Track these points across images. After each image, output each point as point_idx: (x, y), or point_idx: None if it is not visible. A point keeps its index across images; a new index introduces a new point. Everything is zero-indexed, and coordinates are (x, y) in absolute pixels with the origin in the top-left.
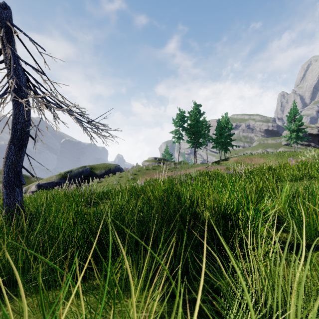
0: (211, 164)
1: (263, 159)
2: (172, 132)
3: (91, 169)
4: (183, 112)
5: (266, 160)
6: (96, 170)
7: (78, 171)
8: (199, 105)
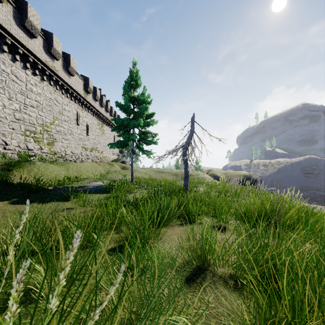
0: None
1: None
2: None
3: None
4: None
5: None
6: None
7: None
8: None
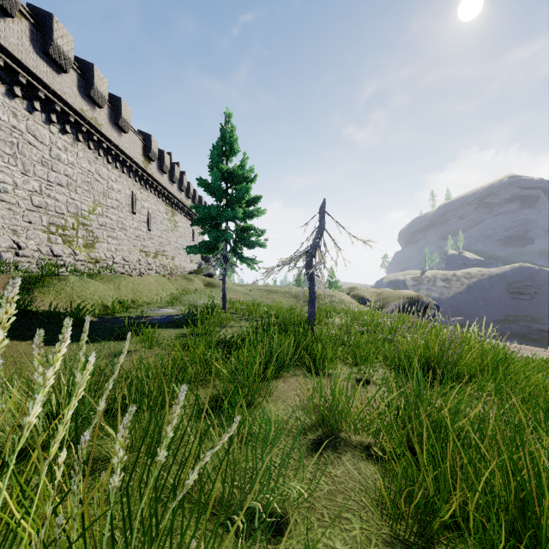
0: None
1: None
2: None
3: None
4: None
5: None
6: None
7: None
8: None
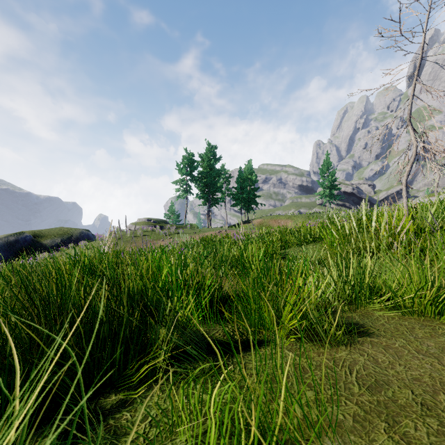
0: (229, 228)
1: (291, 221)
2: (175, 182)
3: (35, 237)
4: (192, 155)
5: (294, 222)
6: (44, 238)
7: (7, 241)
8: (214, 147)
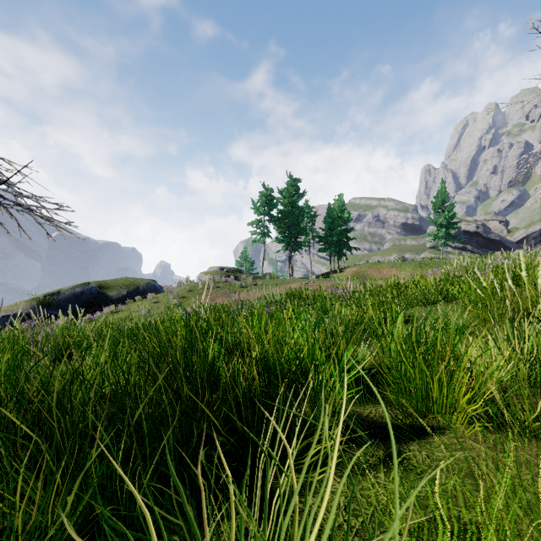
0: (316, 279)
1: (396, 270)
2: (251, 223)
3: (101, 288)
4: (270, 191)
5: (400, 271)
6: (110, 290)
7: (73, 293)
8: (296, 180)
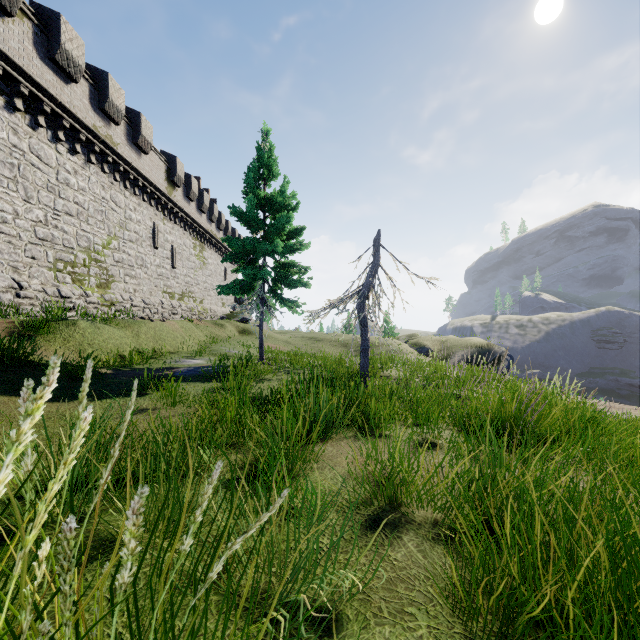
0: None
1: None
2: None
3: None
4: None
5: None
6: None
7: None
8: None
